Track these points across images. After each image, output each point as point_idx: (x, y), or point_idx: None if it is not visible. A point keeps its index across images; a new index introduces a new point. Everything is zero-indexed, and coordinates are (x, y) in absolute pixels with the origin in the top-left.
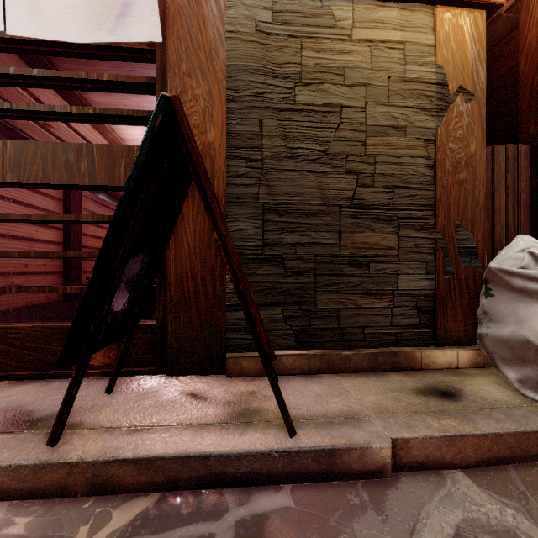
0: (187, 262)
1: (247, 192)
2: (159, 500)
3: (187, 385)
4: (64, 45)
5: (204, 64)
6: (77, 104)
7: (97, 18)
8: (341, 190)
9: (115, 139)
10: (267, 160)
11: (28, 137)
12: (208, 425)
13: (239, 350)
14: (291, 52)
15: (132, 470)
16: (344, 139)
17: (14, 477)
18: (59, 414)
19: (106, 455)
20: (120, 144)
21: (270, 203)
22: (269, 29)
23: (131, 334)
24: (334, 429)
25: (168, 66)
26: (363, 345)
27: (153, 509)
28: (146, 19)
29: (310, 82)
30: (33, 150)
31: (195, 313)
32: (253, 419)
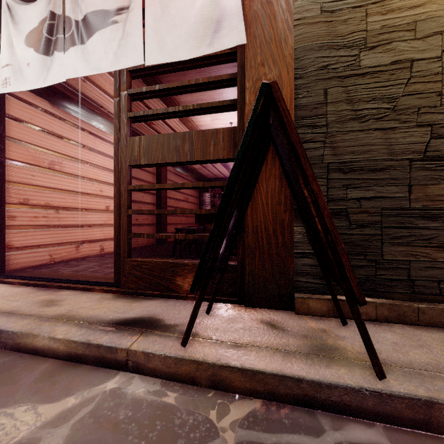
0: (261, 216)
1: (313, 155)
2: (262, 405)
3: (264, 316)
4: (174, 64)
5: (275, 53)
6: (171, 105)
7: (199, 38)
8: (412, 143)
9: (192, 127)
10: (332, 125)
11: (139, 133)
12: (293, 353)
13: (305, 291)
14: (355, 22)
15: (240, 376)
16: (414, 92)
17: (163, 363)
18: (188, 324)
19: (220, 361)
20: (195, 129)
21: (334, 163)
22: (333, 7)
23: (223, 271)
24: (427, 381)
25: (246, 62)
26: (439, 299)
27: (259, 412)
28: (234, 29)
29: (376, 45)
30: (156, 141)
31: (267, 258)
32: (333, 355)
